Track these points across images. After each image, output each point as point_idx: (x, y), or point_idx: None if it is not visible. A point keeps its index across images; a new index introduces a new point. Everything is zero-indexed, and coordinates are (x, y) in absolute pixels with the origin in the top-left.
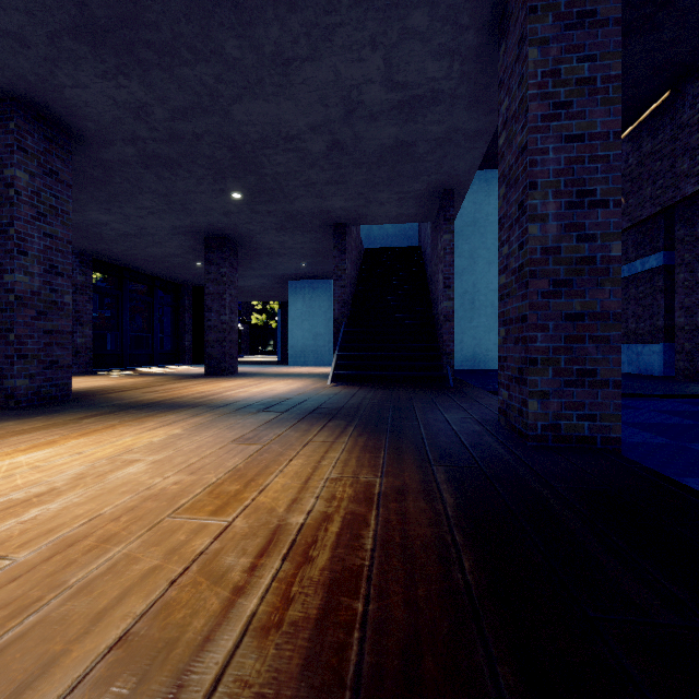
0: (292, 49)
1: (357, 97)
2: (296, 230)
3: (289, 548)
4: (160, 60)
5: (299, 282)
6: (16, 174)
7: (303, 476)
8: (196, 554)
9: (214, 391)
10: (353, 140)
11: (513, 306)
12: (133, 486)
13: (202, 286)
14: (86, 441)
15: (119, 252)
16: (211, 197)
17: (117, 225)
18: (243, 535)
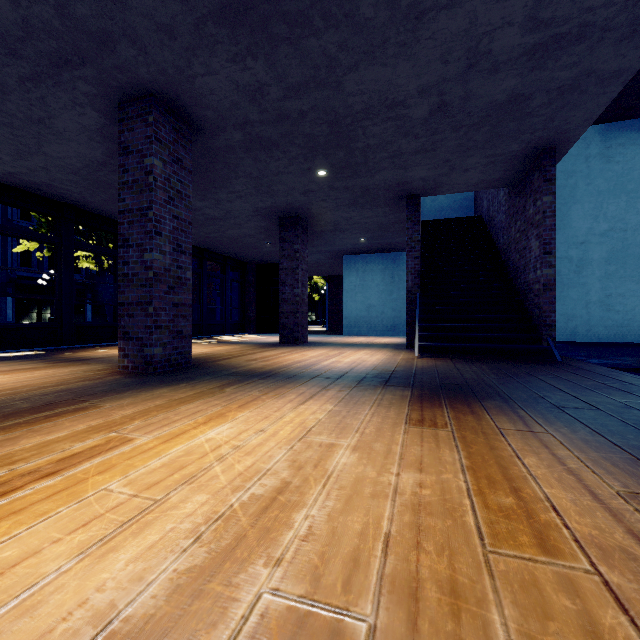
0: None
1: (485, 47)
2: (366, 205)
3: None
4: (290, 33)
5: (353, 256)
6: (154, 162)
7: (577, 487)
8: None
9: (309, 361)
10: (461, 100)
11: None
12: (374, 486)
13: (264, 264)
14: (253, 415)
15: (203, 235)
16: (297, 176)
17: (208, 210)
18: None
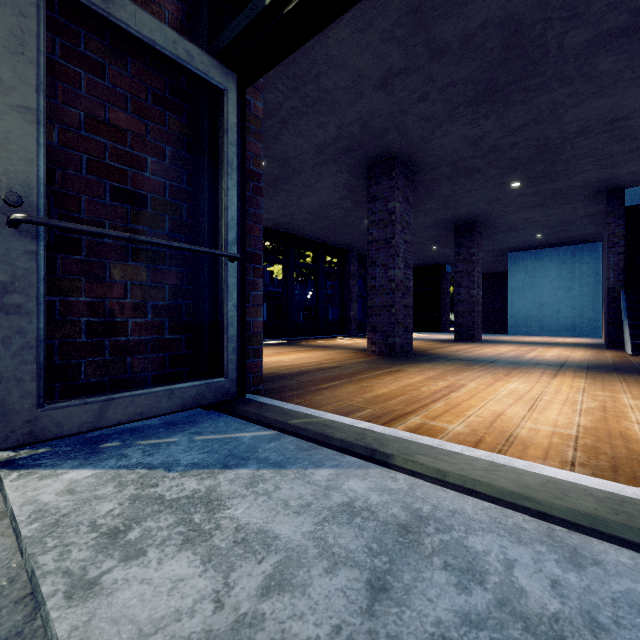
0: None
1: None
2: (553, 204)
3: None
4: (525, 97)
5: (520, 253)
6: (395, 205)
7: None
8: None
9: (510, 353)
10: None
11: None
12: None
13: (420, 266)
14: (525, 380)
15: None
16: (487, 190)
17: None
18: None
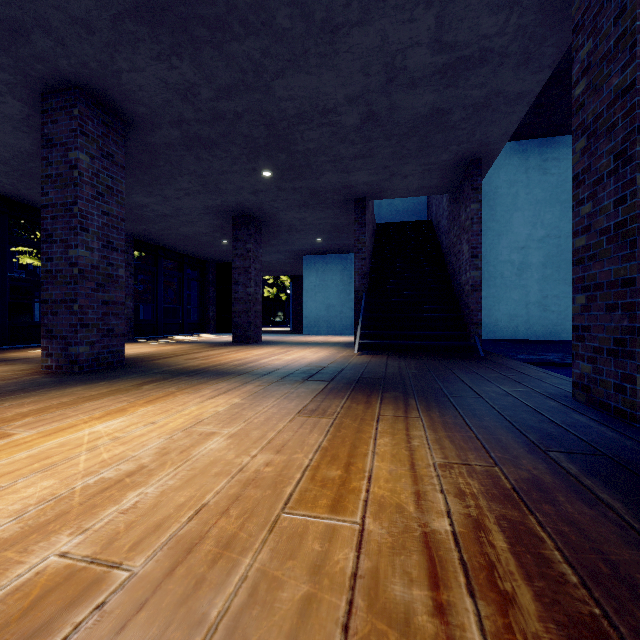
0: (342, 14)
1: (400, 63)
2: (317, 207)
3: (466, 575)
4: (211, 37)
5: (313, 257)
6: (79, 156)
7: (403, 460)
8: (348, 576)
9: (249, 359)
10: (388, 110)
11: (604, 269)
12: (224, 466)
13: (224, 262)
14: (154, 410)
15: (156, 232)
16: (243, 176)
17: (156, 207)
18: (389, 547)
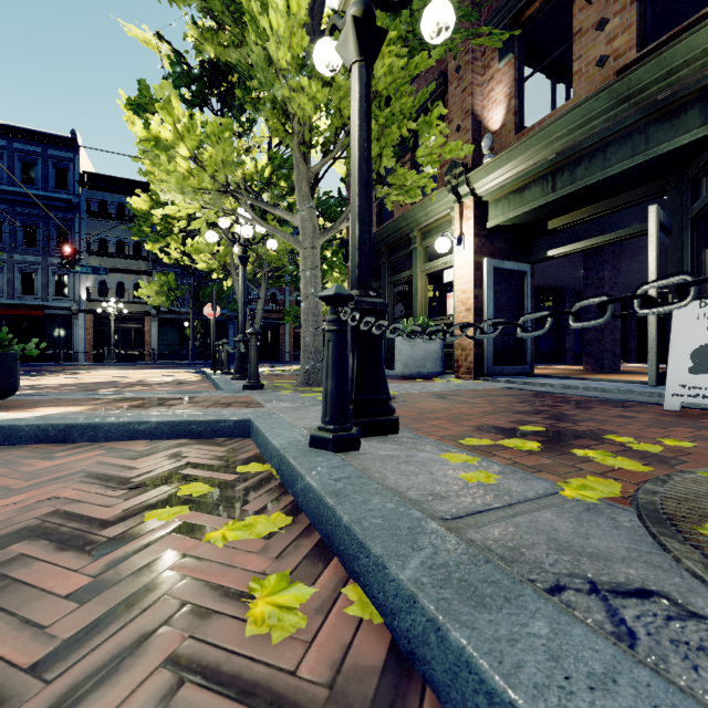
0: None
1: None
2: None
3: None
4: None
5: None
6: (604, 274)
7: None
8: None
9: None
10: None
11: None
12: None
13: None
14: None
15: None
16: None
17: None
18: None
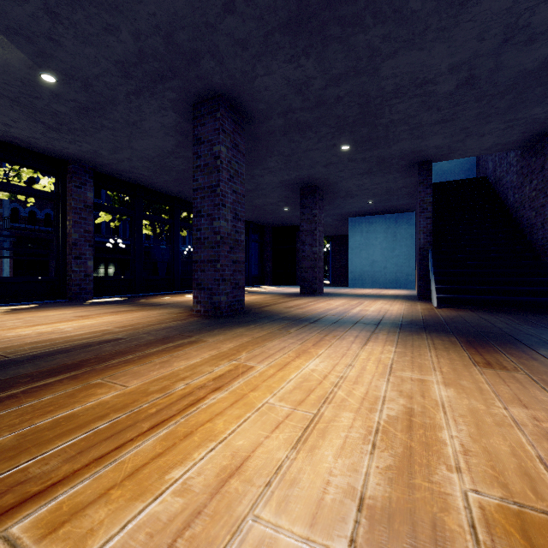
0: None
1: (525, 21)
2: (379, 173)
3: None
4: (341, 33)
5: (357, 218)
6: (221, 149)
7: None
8: None
9: (338, 309)
10: (490, 72)
11: None
12: (491, 416)
13: (279, 226)
14: (332, 352)
15: None
16: (322, 152)
17: None
18: None
